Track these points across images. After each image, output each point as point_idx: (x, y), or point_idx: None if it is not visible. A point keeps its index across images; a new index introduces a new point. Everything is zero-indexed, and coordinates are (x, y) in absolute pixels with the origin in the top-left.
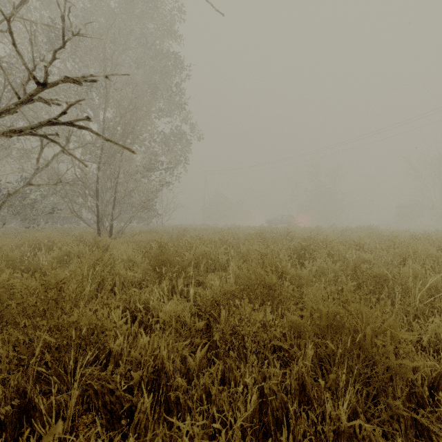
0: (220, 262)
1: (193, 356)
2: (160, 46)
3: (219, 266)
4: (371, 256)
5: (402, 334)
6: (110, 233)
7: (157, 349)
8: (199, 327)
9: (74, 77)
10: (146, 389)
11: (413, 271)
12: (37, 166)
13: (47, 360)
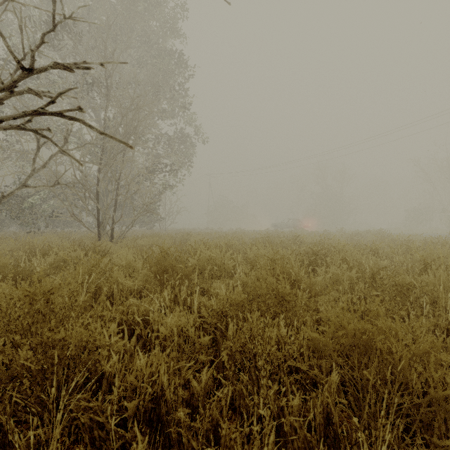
0: (226, 268)
1: (197, 376)
2: (163, 44)
3: (225, 272)
4: (387, 262)
5: (447, 357)
6: (111, 237)
7: (155, 372)
8: (205, 343)
9: (65, 63)
10: (142, 421)
11: (438, 279)
12: (33, 167)
13: (25, 387)
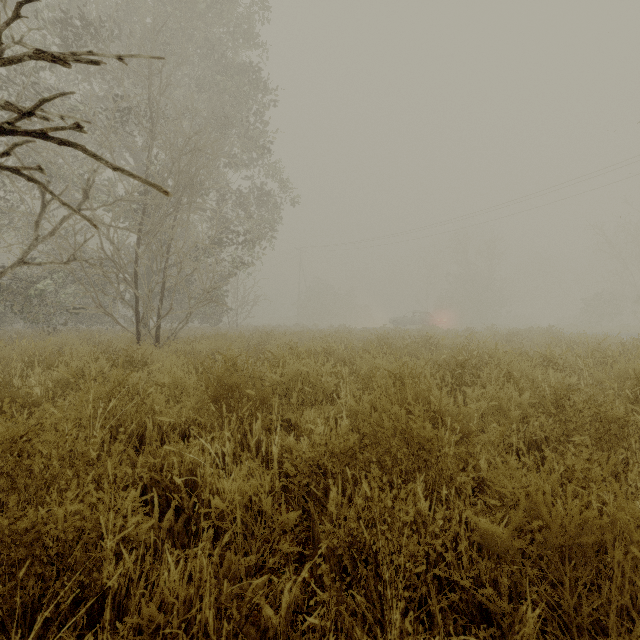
0: (325, 389)
1: (275, 582)
2: (233, 58)
3: (322, 394)
4: (573, 378)
5: None
6: (155, 339)
7: (195, 597)
8: (289, 523)
9: (56, 53)
10: None
11: None
12: (36, 234)
13: None
